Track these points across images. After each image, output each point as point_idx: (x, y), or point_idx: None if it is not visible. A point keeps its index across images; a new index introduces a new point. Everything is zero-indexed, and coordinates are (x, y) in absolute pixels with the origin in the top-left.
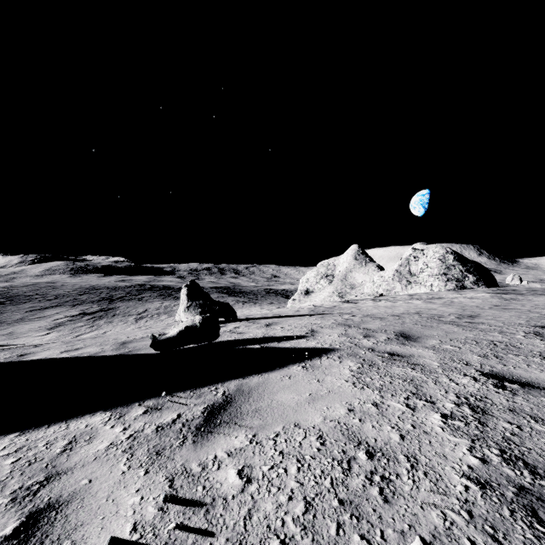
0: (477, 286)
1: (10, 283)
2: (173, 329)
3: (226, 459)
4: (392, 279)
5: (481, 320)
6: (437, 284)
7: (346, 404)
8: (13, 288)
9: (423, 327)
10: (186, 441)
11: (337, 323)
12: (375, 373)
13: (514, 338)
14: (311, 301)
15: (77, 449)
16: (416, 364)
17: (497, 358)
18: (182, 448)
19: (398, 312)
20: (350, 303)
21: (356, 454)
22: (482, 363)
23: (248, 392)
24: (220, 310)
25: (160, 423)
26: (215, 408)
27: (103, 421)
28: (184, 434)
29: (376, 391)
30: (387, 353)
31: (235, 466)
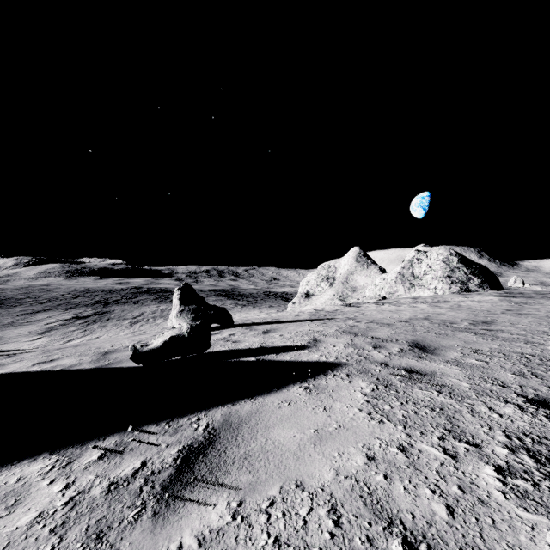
0: (482, 289)
1: (2, 286)
2: (157, 340)
3: None
4: (394, 282)
5: (499, 327)
6: (441, 287)
7: (363, 447)
8: (4, 291)
9: (438, 335)
10: (144, 512)
11: (342, 330)
12: (395, 398)
13: (546, 350)
14: (311, 305)
15: None
16: (442, 384)
17: (537, 378)
18: (135, 526)
19: (405, 317)
20: (352, 307)
21: (388, 546)
22: (521, 384)
23: (237, 426)
24: (215, 315)
25: (116, 477)
26: (192, 451)
27: (43, 471)
28: (143, 499)
29: (400, 426)
30: (403, 370)
31: None
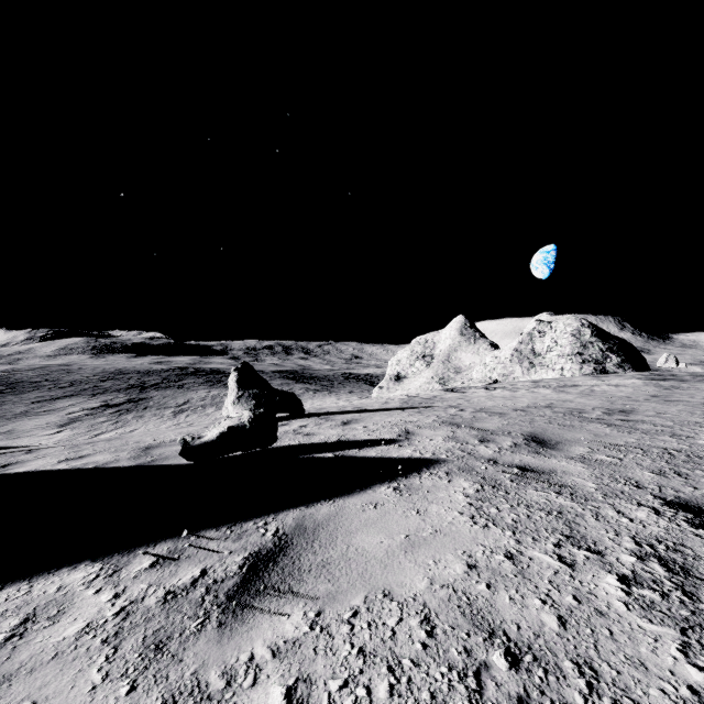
0: (622, 370)
1: (12, 366)
2: (212, 431)
3: (268, 663)
4: (509, 361)
5: (640, 417)
6: (569, 368)
7: (463, 554)
8: (15, 372)
9: (561, 427)
10: (208, 623)
11: (441, 420)
12: (503, 500)
13: (696, 444)
14: (403, 390)
15: (31, 634)
16: (562, 485)
17: (681, 477)
18: (199, 637)
19: (522, 404)
20: (455, 392)
21: (489, 657)
22: (660, 484)
23: (312, 532)
24: (281, 402)
25: (172, 586)
26: (260, 559)
27: (86, 579)
28: (206, 609)
29: (508, 531)
30: (516, 468)
31: (282, 678)
